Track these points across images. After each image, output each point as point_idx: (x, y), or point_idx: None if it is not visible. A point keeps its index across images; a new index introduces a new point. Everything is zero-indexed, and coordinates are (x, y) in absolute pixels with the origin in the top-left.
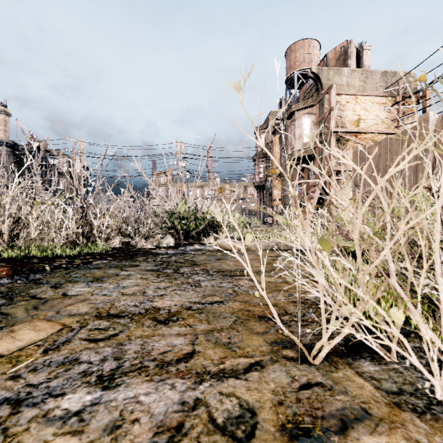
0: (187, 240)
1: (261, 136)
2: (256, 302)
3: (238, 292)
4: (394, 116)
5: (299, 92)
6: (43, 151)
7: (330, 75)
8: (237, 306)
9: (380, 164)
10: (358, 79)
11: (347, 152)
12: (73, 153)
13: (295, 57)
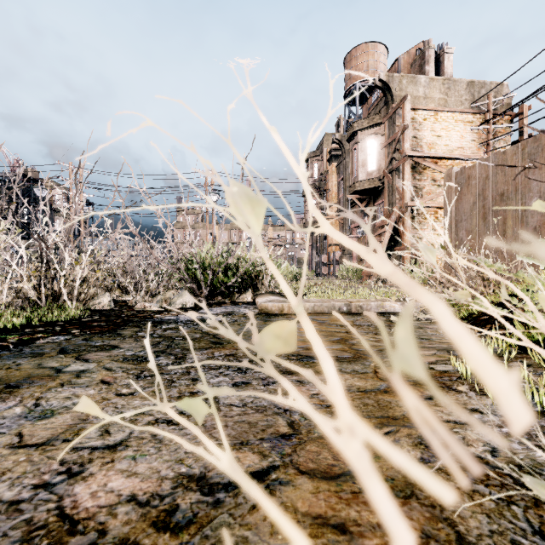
0: (214, 298)
1: (314, 164)
2: (354, 474)
3: (301, 429)
4: (483, 138)
5: (362, 108)
6: (31, 181)
7: (403, 84)
8: (307, 500)
9: (487, 190)
10: (439, 91)
11: (424, 183)
12: (70, 183)
13: (356, 64)
